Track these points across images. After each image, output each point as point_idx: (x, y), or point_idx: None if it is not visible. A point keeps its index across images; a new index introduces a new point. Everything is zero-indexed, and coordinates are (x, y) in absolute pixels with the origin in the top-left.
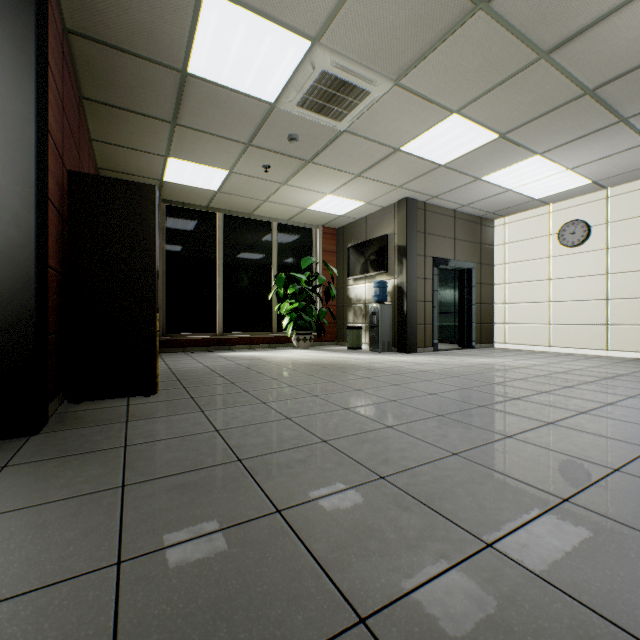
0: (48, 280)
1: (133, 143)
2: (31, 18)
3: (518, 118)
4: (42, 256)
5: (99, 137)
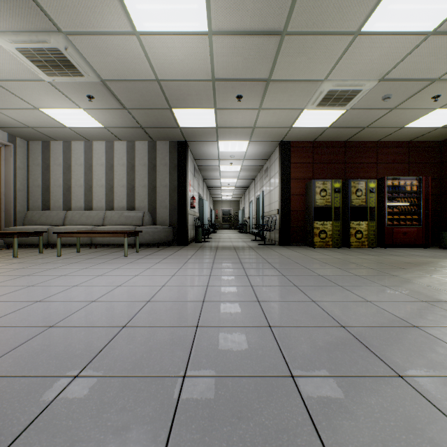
0: (290, 215)
1: (383, 134)
2: (280, 165)
3: None
4: (284, 210)
5: (375, 140)
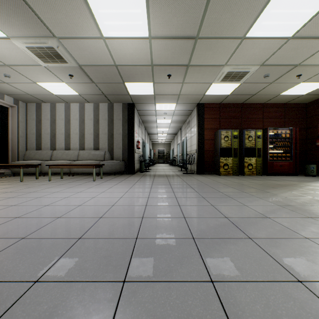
0: (204, 153)
1: (266, 99)
2: (197, 119)
3: (248, 1)
4: (200, 150)
5: (262, 102)
